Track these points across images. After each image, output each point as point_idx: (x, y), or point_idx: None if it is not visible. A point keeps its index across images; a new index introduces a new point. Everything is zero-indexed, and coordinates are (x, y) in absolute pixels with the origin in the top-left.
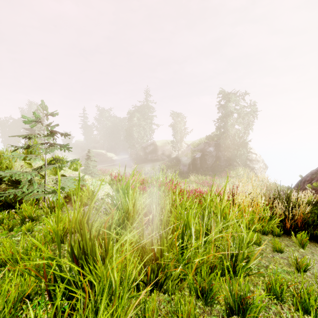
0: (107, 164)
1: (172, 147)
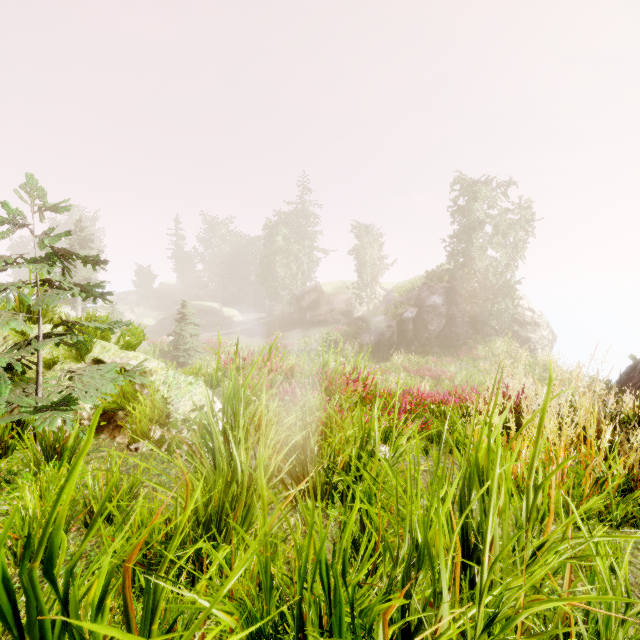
0: (222, 331)
1: (354, 296)
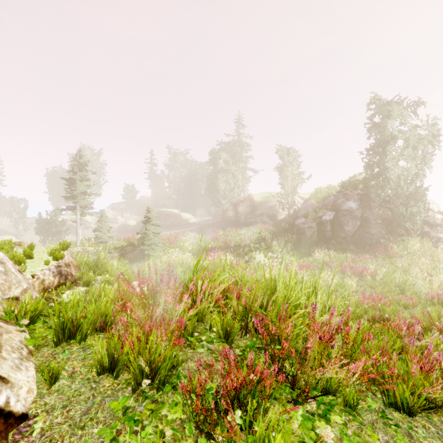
0: (180, 230)
1: (278, 203)
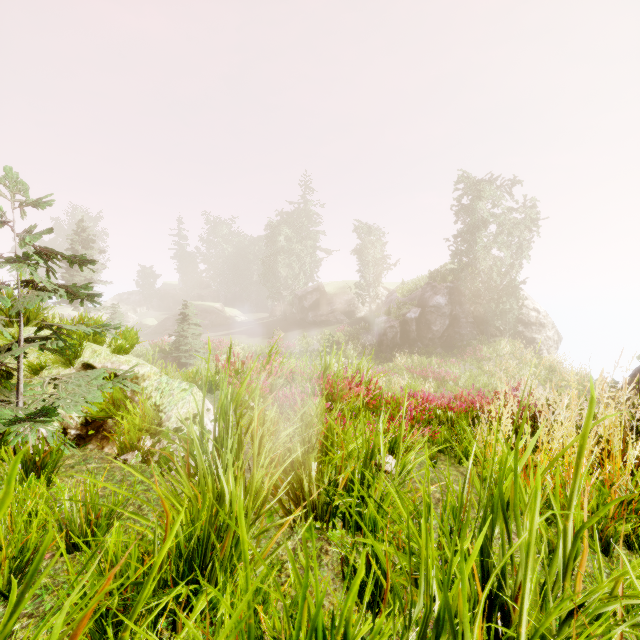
0: (224, 331)
1: (357, 296)
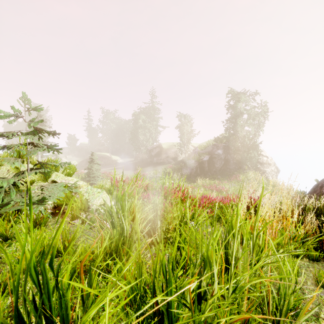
0: (111, 167)
1: (178, 149)
